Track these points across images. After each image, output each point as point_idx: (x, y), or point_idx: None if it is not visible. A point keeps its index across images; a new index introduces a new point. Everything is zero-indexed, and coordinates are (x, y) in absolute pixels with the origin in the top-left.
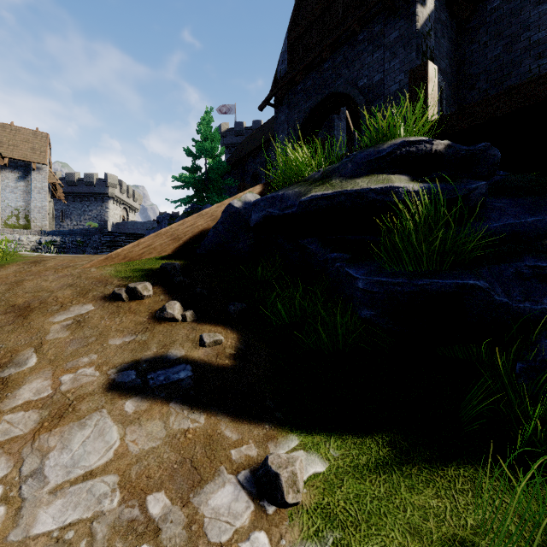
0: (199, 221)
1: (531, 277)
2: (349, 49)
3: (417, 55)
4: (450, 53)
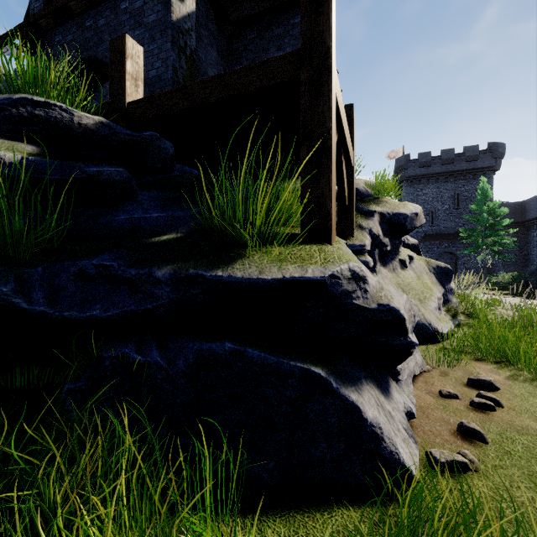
0: None
1: (99, 278)
2: (111, 15)
3: (172, 46)
4: (220, 65)
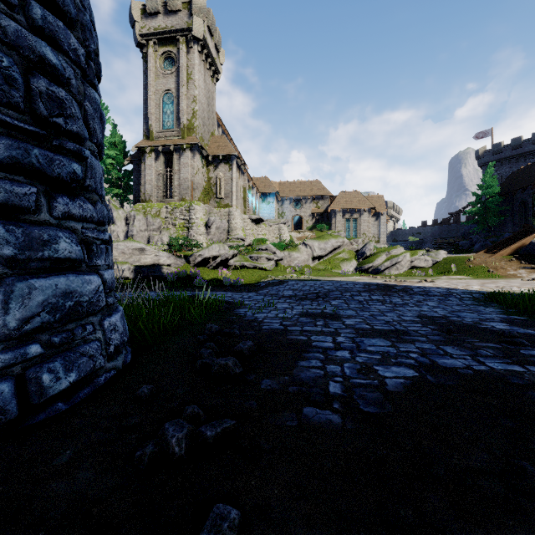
0: (518, 245)
1: None
2: None
3: None
4: None
